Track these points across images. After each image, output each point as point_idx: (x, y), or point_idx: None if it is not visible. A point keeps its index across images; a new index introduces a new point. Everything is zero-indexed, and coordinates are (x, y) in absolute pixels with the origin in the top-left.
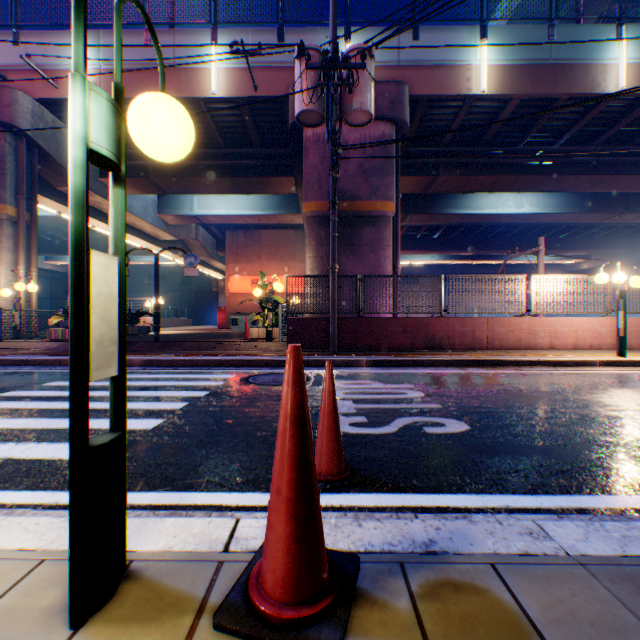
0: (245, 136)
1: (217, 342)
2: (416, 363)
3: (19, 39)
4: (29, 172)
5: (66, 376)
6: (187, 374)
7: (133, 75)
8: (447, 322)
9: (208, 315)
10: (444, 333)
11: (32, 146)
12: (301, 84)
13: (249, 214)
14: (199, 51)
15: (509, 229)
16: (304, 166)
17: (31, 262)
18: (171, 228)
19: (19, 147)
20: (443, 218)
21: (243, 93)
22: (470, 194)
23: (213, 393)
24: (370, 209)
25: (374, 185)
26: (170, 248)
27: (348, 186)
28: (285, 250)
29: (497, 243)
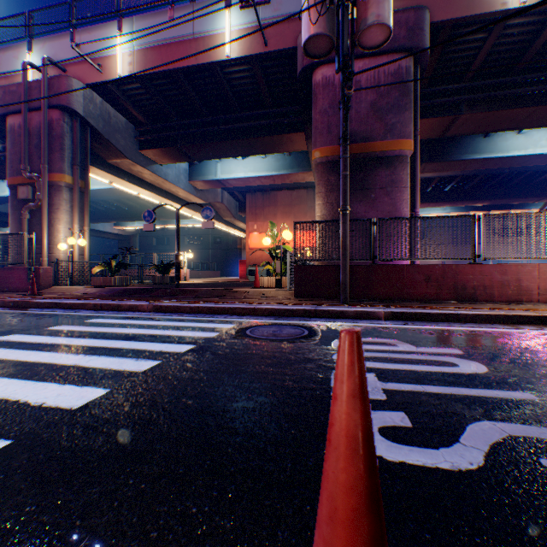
0: (258, 98)
1: (227, 290)
2: (449, 317)
3: (75, 37)
4: (82, 147)
5: (77, 320)
6: (186, 322)
7: (159, 51)
8: (482, 269)
9: (234, 268)
10: (478, 282)
11: (84, 125)
12: (307, 2)
13: (264, 175)
14: (214, 18)
15: (535, 175)
16: (313, 112)
17: (84, 222)
18: (200, 193)
19: (74, 126)
20: (460, 165)
21: (254, 51)
22: (493, 137)
23: (197, 348)
24: (384, 149)
25: (389, 123)
26: (189, 203)
27: (359, 127)
28: (297, 208)
29: (519, 191)
